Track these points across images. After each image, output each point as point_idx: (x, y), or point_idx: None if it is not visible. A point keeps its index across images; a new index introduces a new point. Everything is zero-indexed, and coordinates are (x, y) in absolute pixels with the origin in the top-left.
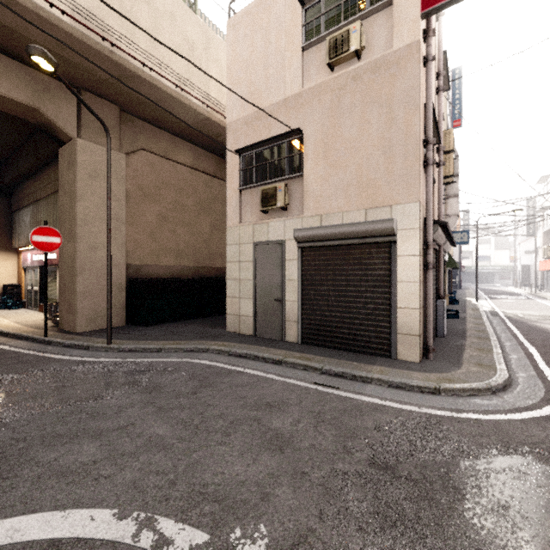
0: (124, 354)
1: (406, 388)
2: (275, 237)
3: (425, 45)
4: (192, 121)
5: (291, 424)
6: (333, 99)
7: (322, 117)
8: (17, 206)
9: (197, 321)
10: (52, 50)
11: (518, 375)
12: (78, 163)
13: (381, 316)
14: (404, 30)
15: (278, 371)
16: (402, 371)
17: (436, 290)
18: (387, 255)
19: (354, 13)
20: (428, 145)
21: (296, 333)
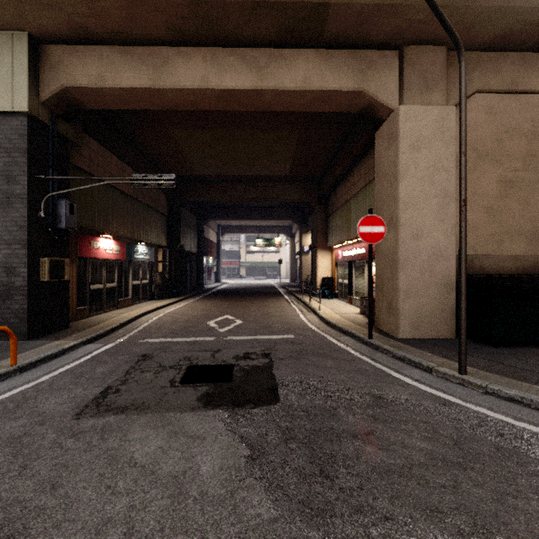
0: (501, 403)
1: None
2: None
3: None
4: None
5: None
6: None
7: None
8: (331, 210)
9: None
10: (381, 3)
11: None
12: (400, 135)
13: None
14: None
15: None
16: None
17: None
18: None
19: None
20: None
21: None
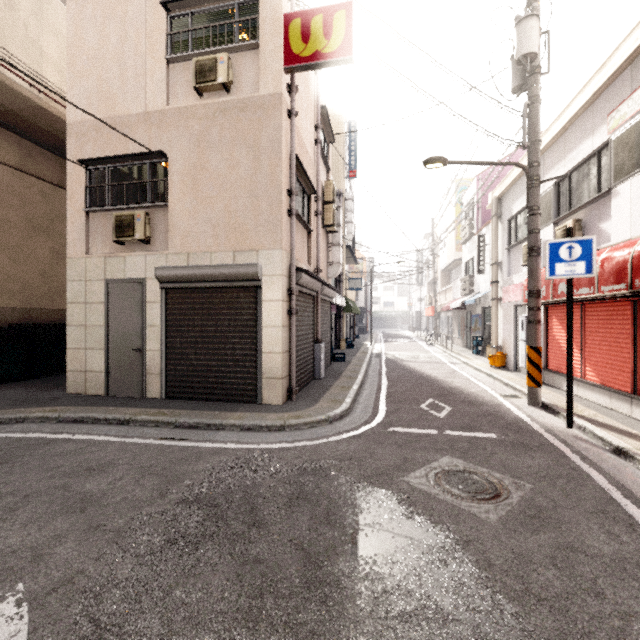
0: None
1: (257, 429)
2: (134, 275)
3: (290, 98)
4: (13, 105)
5: (110, 483)
6: (201, 127)
7: (190, 144)
8: None
9: (22, 384)
10: None
11: (360, 405)
12: None
13: (248, 362)
14: (269, 78)
15: (122, 432)
16: (260, 414)
17: (313, 334)
18: (253, 300)
19: (224, 42)
20: (292, 196)
21: (160, 387)
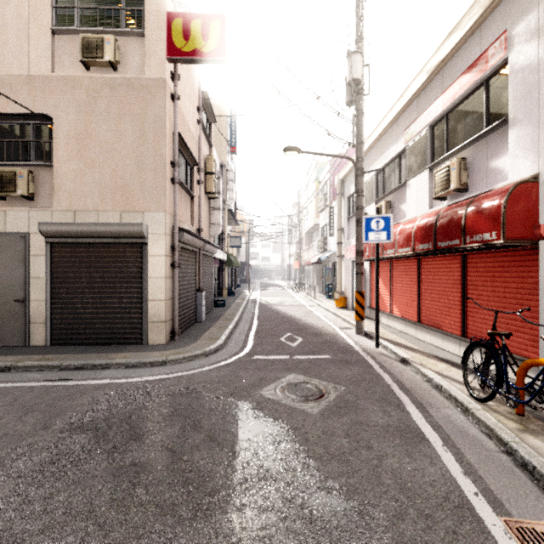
0: None
1: (141, 365)
2: (16, 229)
3: (173, 84)
4: None
5: None
6: (88, 98)
7: (76, 112)
8: None
9: None
10: None
11: (233, 341)
12: None
13: (134, 309)
14: (154, 64)
15: (2, 378)
16: (145, 353)
17: (196, 284)
18: (139, 255)
19: (111, 25)
20: (175, 167)
21: (45, 334)
